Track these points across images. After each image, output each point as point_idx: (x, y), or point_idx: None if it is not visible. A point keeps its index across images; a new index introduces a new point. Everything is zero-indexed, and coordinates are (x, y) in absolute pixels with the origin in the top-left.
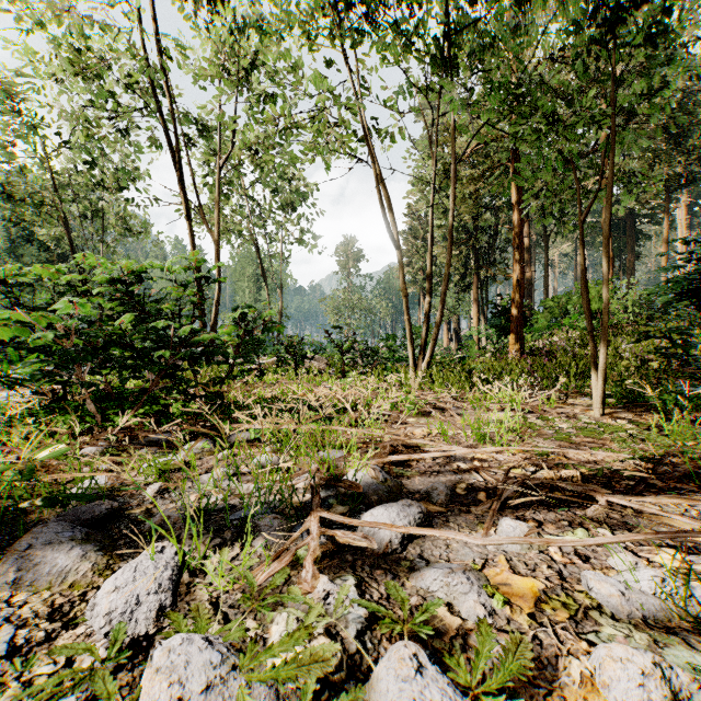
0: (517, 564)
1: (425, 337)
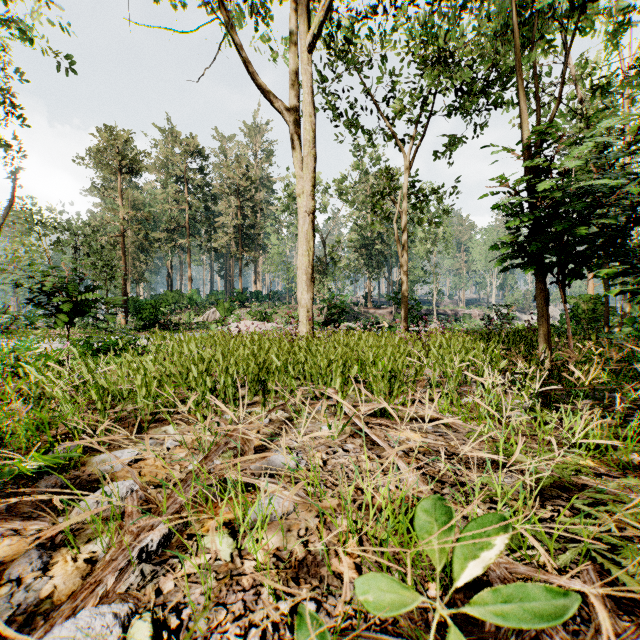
0: None
1: None
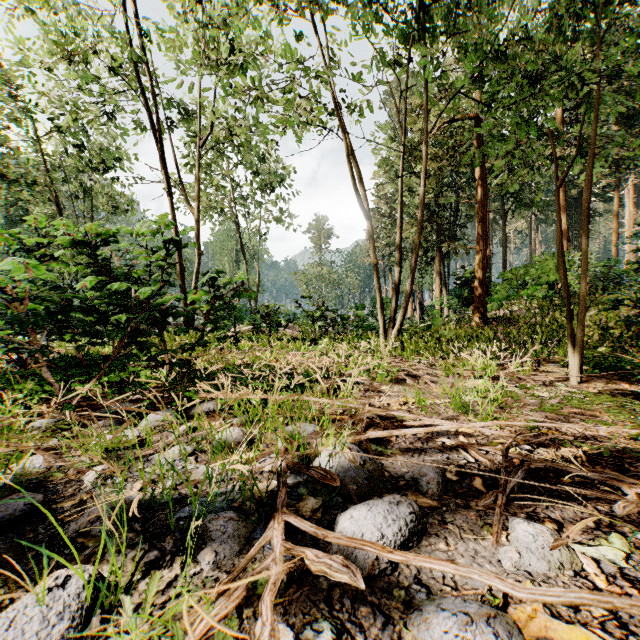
0: None
1: (395, 305)
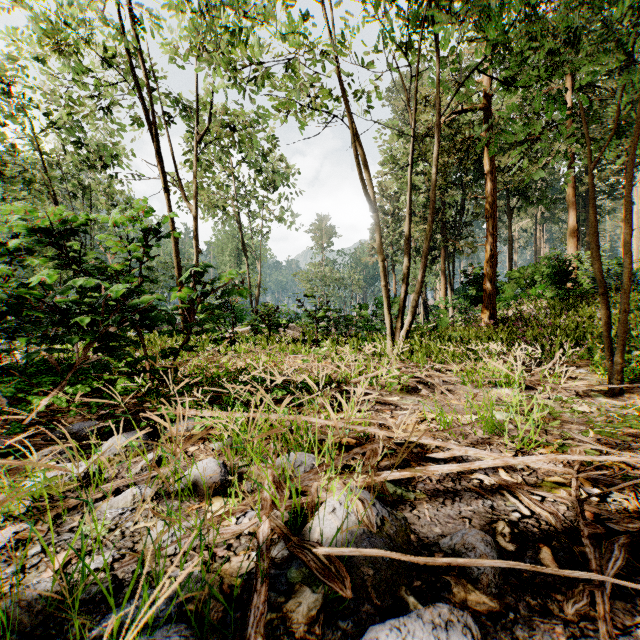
0: None
1: (403, 305)
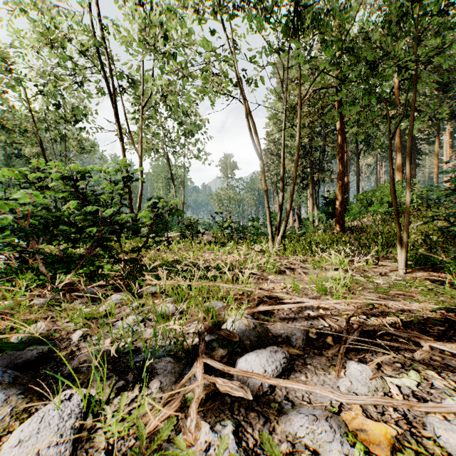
0: (368, 407)
1: (279, 219)
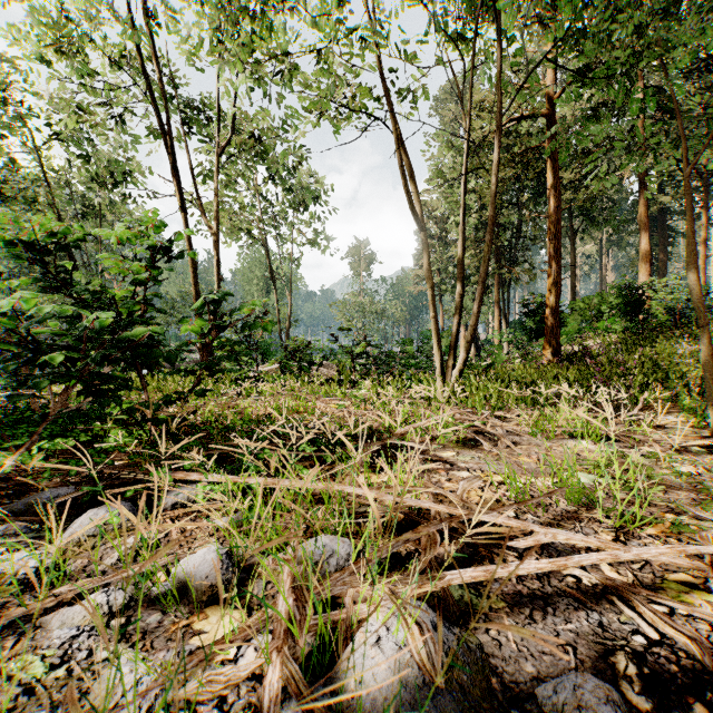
0: None
1: (455, 339)
